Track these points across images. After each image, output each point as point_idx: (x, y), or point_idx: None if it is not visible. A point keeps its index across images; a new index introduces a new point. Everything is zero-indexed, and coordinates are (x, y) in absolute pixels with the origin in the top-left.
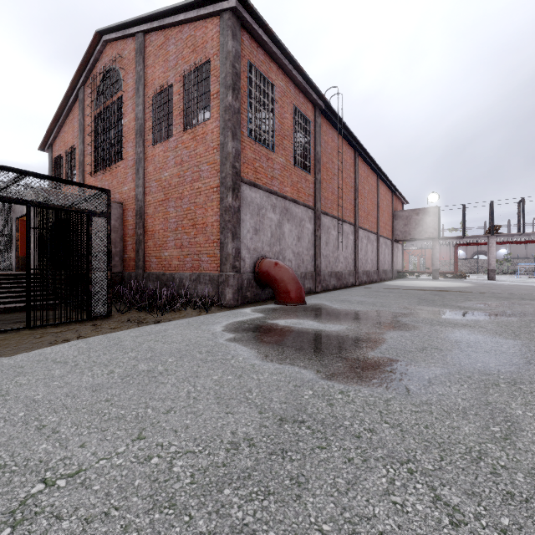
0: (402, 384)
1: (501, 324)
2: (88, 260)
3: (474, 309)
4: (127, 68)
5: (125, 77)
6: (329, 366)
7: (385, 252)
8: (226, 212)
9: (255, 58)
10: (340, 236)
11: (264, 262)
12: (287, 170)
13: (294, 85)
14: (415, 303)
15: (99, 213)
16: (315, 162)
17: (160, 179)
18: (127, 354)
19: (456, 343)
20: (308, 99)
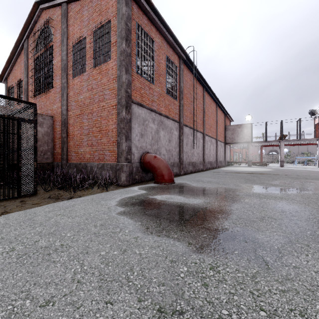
0: (260, 256)
1: (304, 197)
2: (18, 154)
3: (281, 186)
4: (56, 26)
5: (55, 32)
6: (197, 237)
7: (221, 150)
8: (121, 122)
9: (141, 21)
10: (195, 139)
11: (147, 155)
12: (162, 96)
13: (166, 42)
14: (243, 181)
15: (27, 120)
16: (180, 93)
17: (78, 100)
18: (34, 229)
19: (282, 212)
20: (175, 52)
